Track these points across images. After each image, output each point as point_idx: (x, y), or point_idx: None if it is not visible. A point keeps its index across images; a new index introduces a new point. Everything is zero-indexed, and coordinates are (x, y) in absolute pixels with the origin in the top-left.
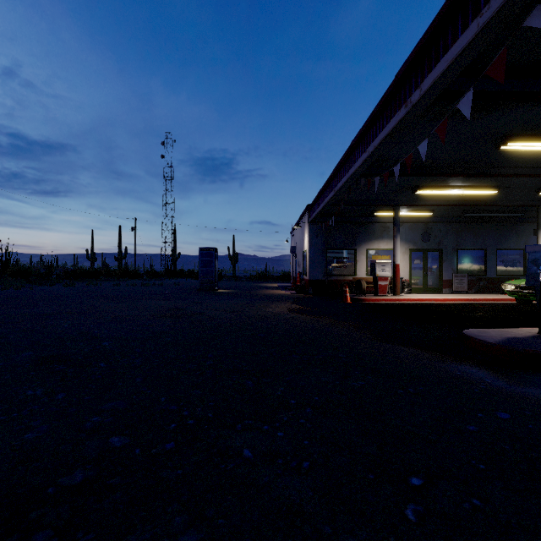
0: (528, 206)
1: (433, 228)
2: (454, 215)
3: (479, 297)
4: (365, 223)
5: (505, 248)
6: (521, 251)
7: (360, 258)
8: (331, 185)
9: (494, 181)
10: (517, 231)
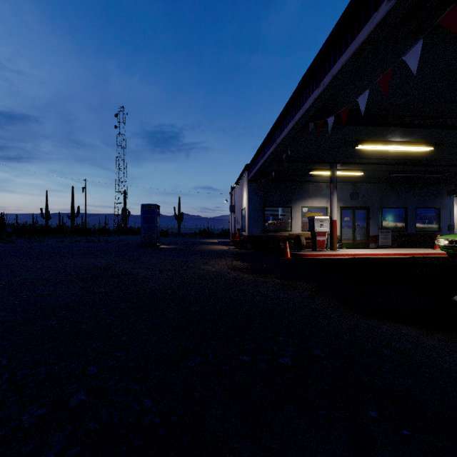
0: (451, 166)
1: (361, 188)
2: (380, 176)
3: (411, 252)
4: (300, 182)
5: (422, 207)
6: (437, 209)
7: (295, 215)
8: (273, 138)
9: (433, 136)
10: (433, 191)
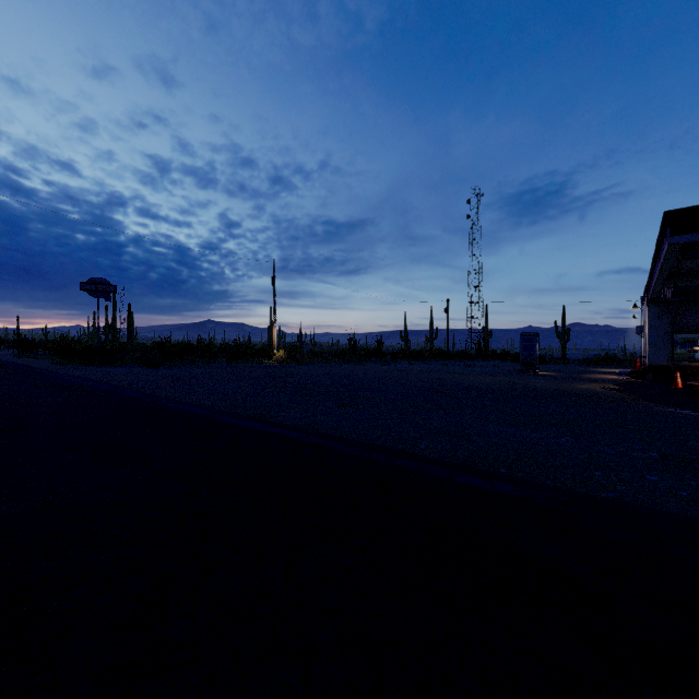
0: None
1: None
2: None
3: None
4: None
5: None
6: None
7: None
8: (652, 280)
9: None
10: None
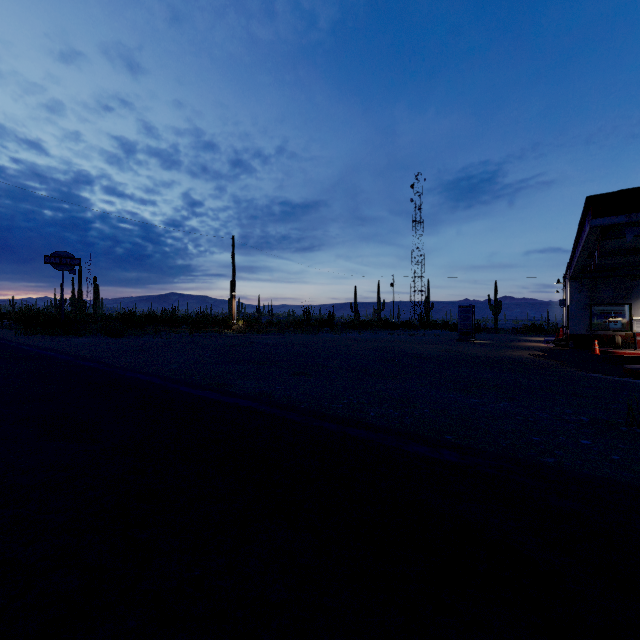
0: None
1: None
2: None
3: None
4: None
5: None
6: None
7: (637, 312)
8: (574, 258)
9: None
10: None
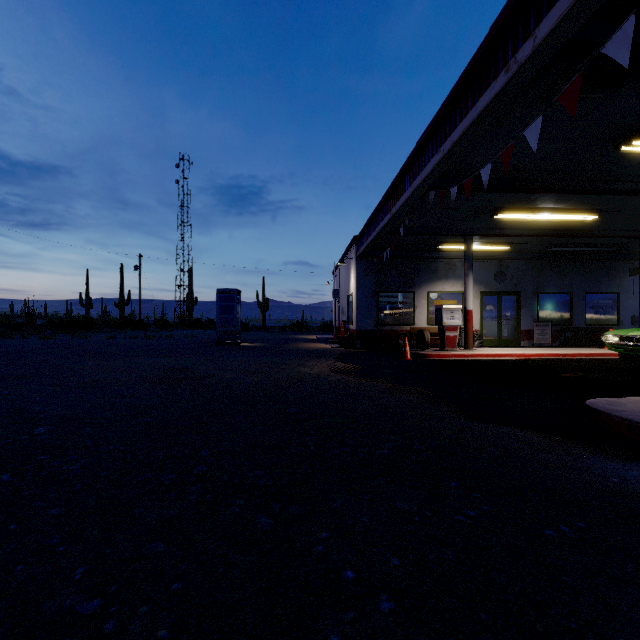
0: (629, 238)
1: (509, 266)
2: (535, 250)
3: (572, 352)
4: (426, 259)
5: (595, 292)
6: (615, 295)
7: (420, 303)
8: (387, 206)
9: (595, 202)
10: (610, 270)
